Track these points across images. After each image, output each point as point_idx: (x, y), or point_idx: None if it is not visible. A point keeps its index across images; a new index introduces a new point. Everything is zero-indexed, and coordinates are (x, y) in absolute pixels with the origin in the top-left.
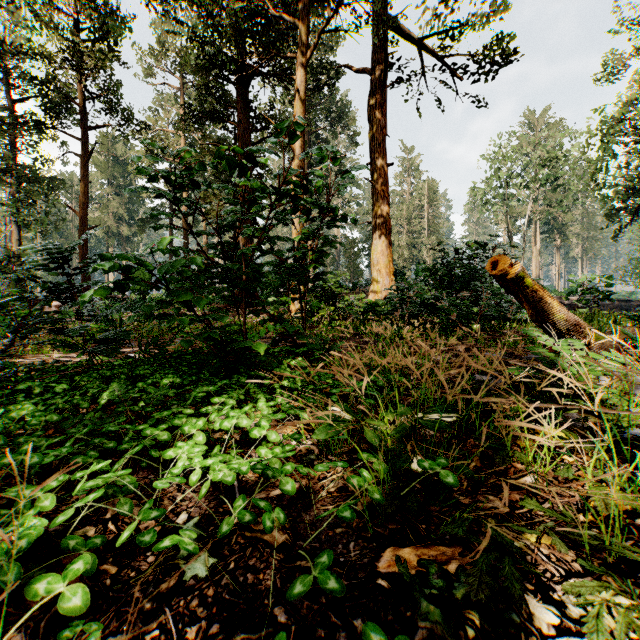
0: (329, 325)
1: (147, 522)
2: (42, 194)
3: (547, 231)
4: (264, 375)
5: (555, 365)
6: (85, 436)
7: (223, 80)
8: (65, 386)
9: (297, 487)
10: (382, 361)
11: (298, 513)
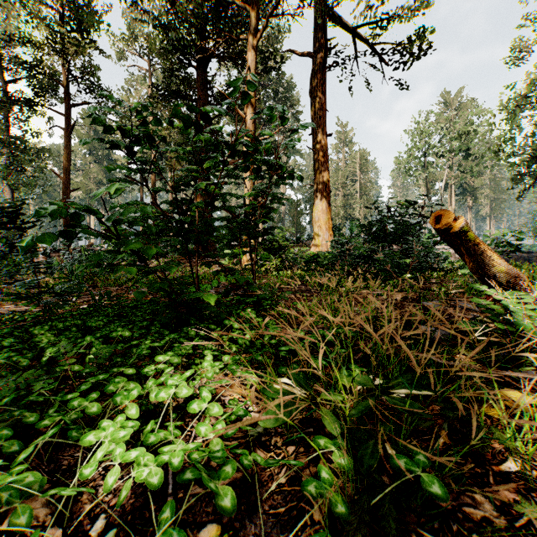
0: (276, 274)
1: (52, 534)
2: (32, 162)
3: (461, 193)
4: (213, 327)
5: (502, 318)
6: (12, 403)
7: (185, 63)
8: (13, 340)
9: (241, 476)
10: (334, 319)
11: (241, 521)
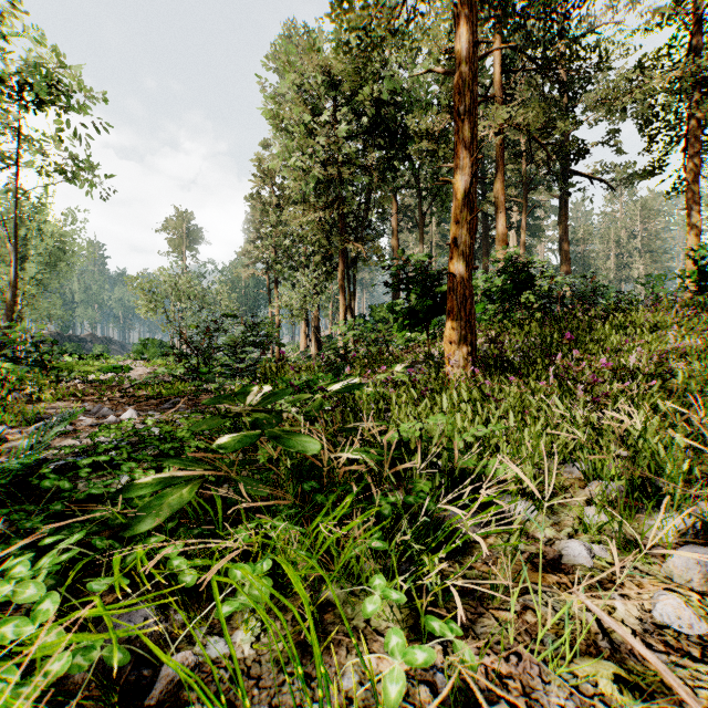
0: None
1: None
2: None
3: None
4: None
5: None
6: None
7: None
8: None
9: None
10: None
11: None
